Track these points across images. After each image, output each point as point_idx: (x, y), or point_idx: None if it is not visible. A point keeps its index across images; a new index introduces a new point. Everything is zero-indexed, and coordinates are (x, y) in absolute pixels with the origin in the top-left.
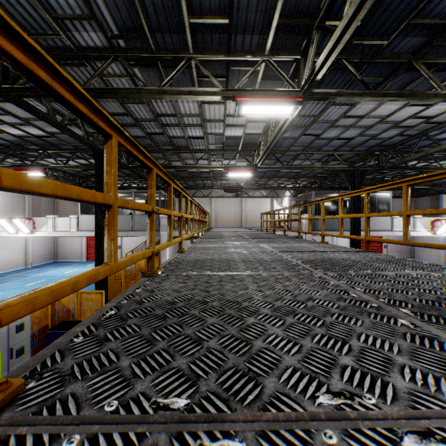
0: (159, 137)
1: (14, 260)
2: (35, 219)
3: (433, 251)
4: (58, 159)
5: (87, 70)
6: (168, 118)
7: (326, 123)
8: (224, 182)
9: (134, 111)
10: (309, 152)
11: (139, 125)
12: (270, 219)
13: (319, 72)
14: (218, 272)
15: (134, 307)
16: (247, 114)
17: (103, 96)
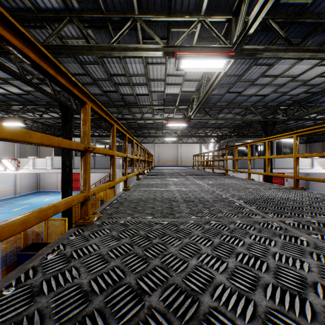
0: (113, 95)
1: (6, 191)
2: (19, 159)
3: (323, 184)
4: (37, 113)
5: (49, 33)
6: (119, 78)
7: (247, 82)
8: (164, 131)
9: (92, 72)
10: (231, 107)
11: (96, 84)
12: (201, 160)
13: (252, 25)
14: (160, 218)
15: (11, 314)
16: (185, 68)
17: (60, 52)
